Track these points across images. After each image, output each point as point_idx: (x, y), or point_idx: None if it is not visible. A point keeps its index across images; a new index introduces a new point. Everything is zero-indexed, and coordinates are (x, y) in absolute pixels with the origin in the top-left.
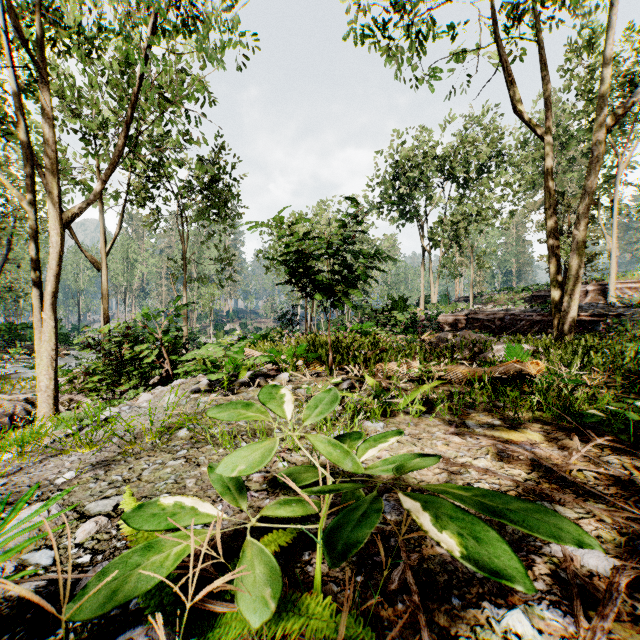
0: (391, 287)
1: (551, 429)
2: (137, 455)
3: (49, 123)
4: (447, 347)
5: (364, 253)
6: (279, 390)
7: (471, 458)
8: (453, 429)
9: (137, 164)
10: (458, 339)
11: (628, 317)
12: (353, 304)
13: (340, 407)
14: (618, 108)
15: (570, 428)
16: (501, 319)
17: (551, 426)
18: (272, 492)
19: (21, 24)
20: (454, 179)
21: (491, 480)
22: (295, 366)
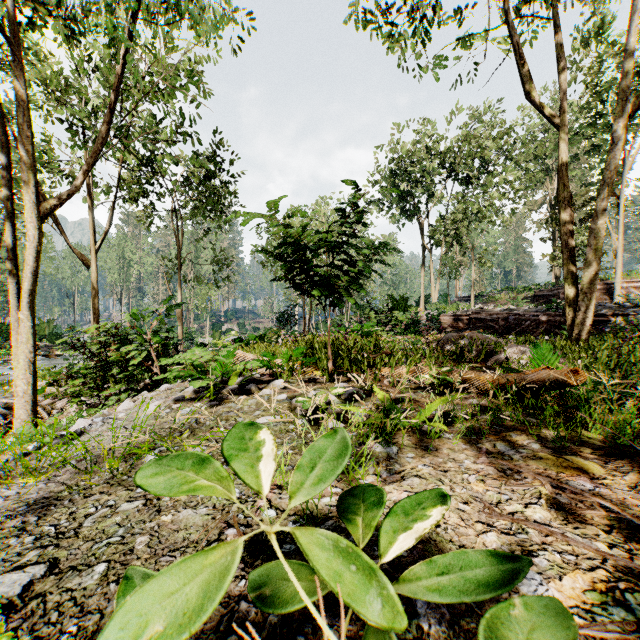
0: (390, 287)
1: (605, 455)
2: (87, 491)
3: (25, 107)
4: (454, 349)
5: (368, 245)
6: (254, 431)
7: (521, 505)
8: (484, 456)
9: (129, 158)
10: (466, 340)
11: (639, 317)
12: (356, 302)
13: (342, 424)
14: (638, 93)
15: (628, 454)
16: (505, 319)
17: (603, 451)
18: (251, 564)
19: (1, 6)
20: (455, 177)
21: (560, 546)
22: (291, 371)
